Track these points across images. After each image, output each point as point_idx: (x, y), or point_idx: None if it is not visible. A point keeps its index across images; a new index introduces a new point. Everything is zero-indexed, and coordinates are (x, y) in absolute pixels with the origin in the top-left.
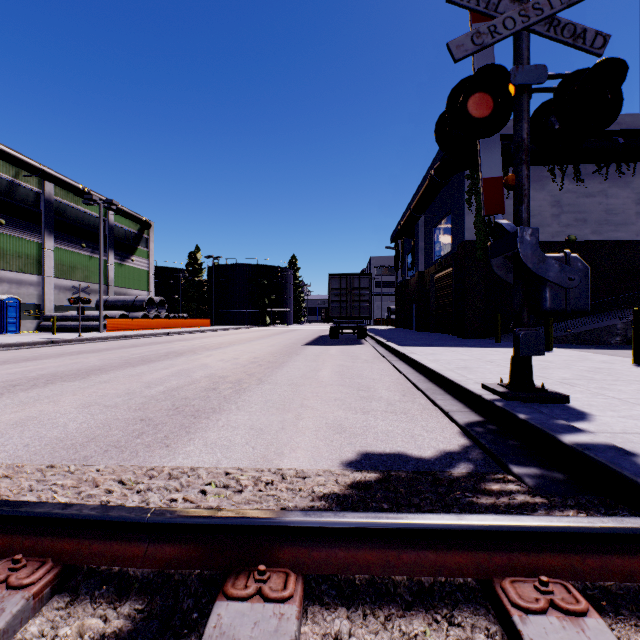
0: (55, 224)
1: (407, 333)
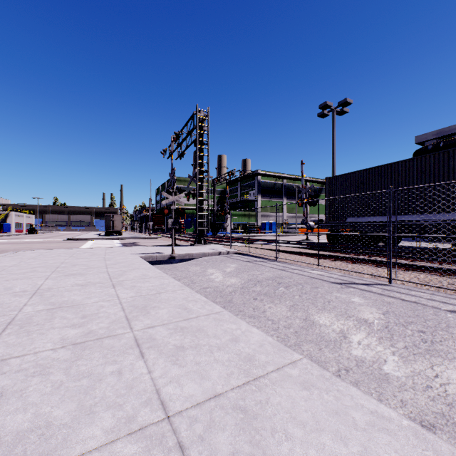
0: (287, 193)
1: None
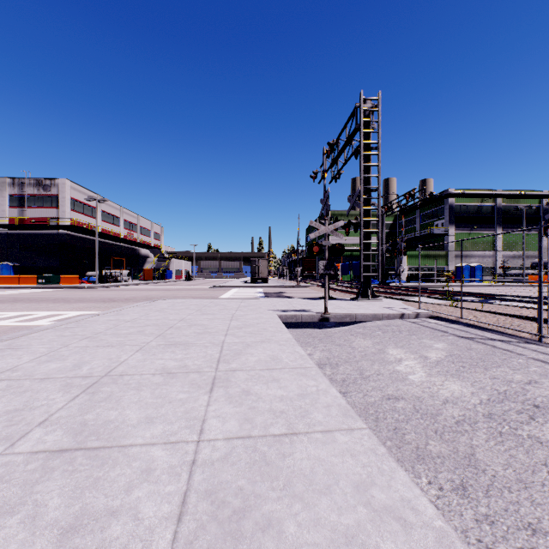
0: (502, 220)
1: None
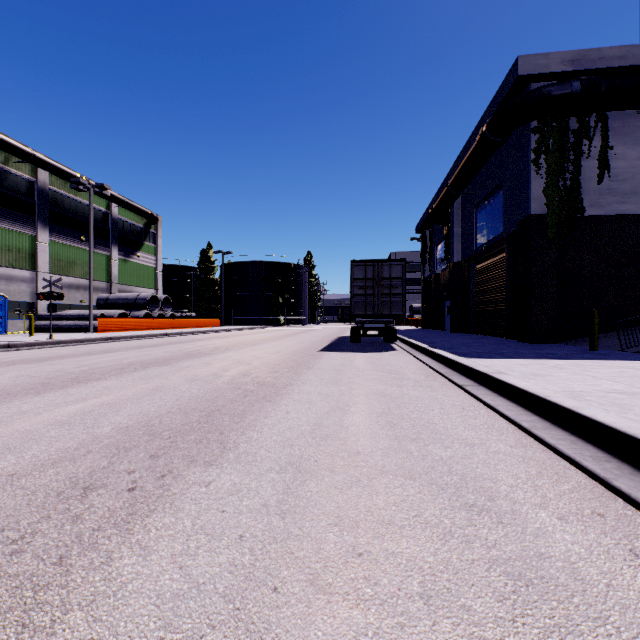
0: (51, 216)
1: (443, 335)
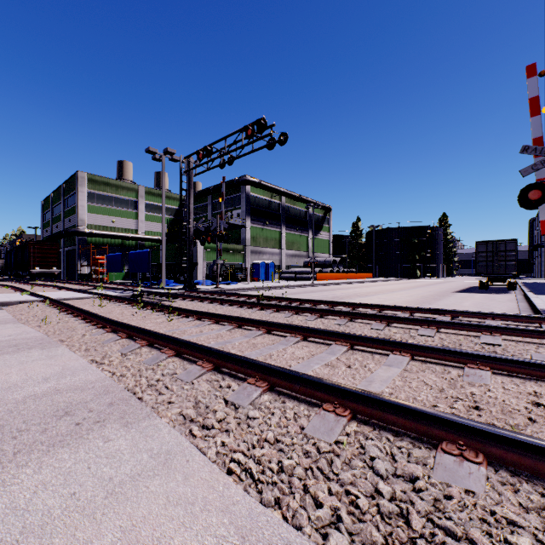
0: (285, 219)
1: None
